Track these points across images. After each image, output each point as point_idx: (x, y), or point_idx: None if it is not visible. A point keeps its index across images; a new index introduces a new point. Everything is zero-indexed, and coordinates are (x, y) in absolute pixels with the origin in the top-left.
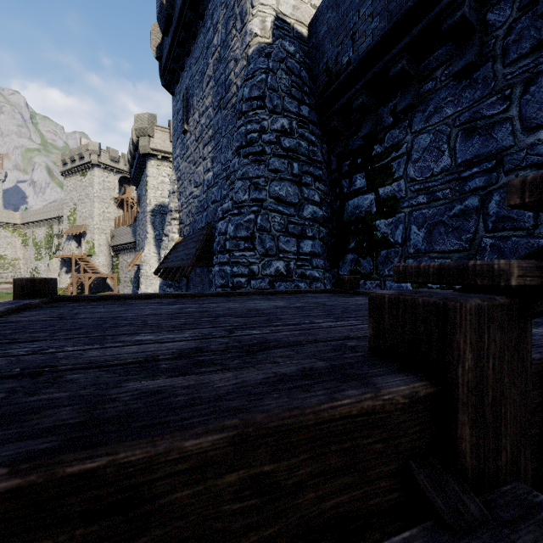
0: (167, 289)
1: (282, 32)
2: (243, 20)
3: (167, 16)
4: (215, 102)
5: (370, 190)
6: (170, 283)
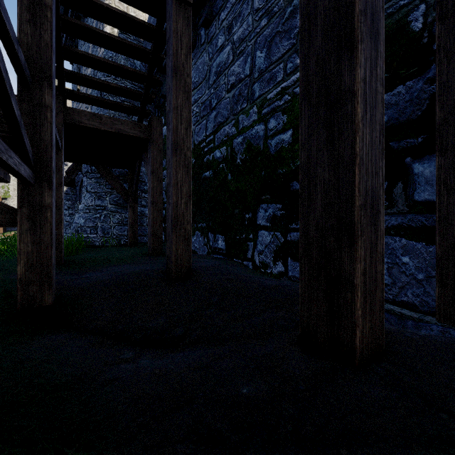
0: (66, 202)
1: (125, 36)
2: (103, 25)
3: (65, 9)
4: (92, 71)
5: (165, 124)
6: (69, 198)
